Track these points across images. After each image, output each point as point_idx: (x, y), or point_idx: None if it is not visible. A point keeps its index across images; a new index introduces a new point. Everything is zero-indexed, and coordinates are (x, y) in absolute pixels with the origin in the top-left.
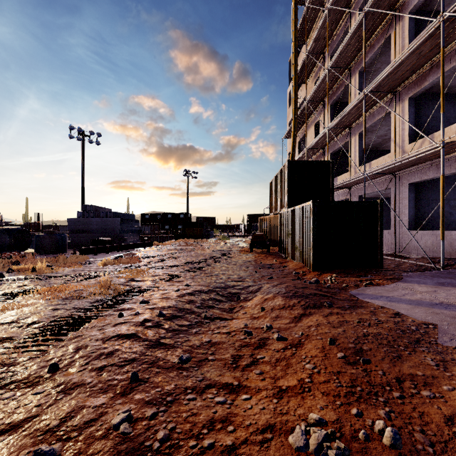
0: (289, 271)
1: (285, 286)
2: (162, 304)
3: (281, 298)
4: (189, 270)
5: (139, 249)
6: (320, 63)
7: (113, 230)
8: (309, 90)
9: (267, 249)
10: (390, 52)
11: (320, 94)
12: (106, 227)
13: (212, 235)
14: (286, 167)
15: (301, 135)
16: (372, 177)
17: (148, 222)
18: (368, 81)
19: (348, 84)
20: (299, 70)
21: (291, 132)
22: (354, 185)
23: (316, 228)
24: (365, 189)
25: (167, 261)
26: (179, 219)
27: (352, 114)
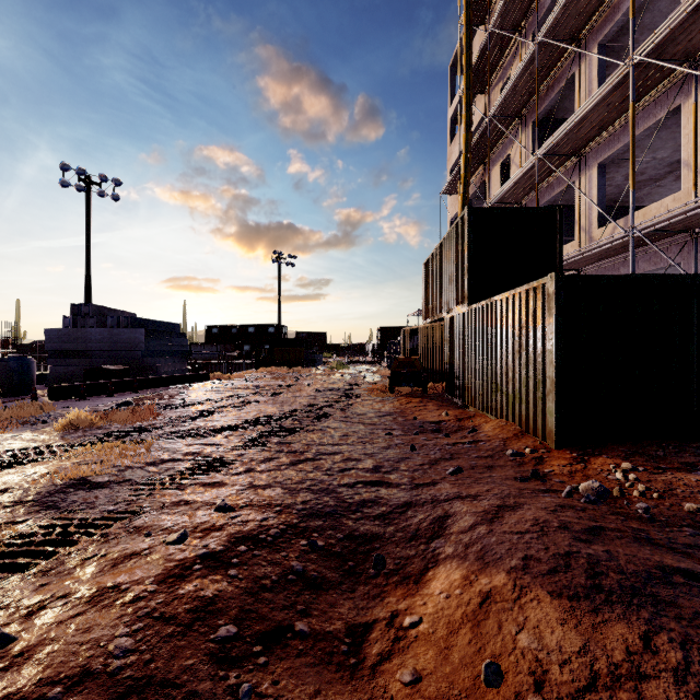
0: (494, 447)
1: (531, 523)
2: (51, 660)
3: (553, 601)
4: (253, 442)
5: (178, 387)
6: (512, 51)
7: (131, 351)
8: (490, 106)
9: (424, 387)
10: (663, 2)
11: (515, 101)
12: (118, 346)
13: (320, 361)
14: (466, 220)
15: (473, 187)
16: (640, 243)
17: (217, 340)
18: (608, 72)
19: (572, 75)
20: (474, 65)
21: (455, 182)
22: (590, 264)
23: (563, 342)
24: (633, 263)
25: (216, 416)
26: (268, 335)
27: (591, 121)
